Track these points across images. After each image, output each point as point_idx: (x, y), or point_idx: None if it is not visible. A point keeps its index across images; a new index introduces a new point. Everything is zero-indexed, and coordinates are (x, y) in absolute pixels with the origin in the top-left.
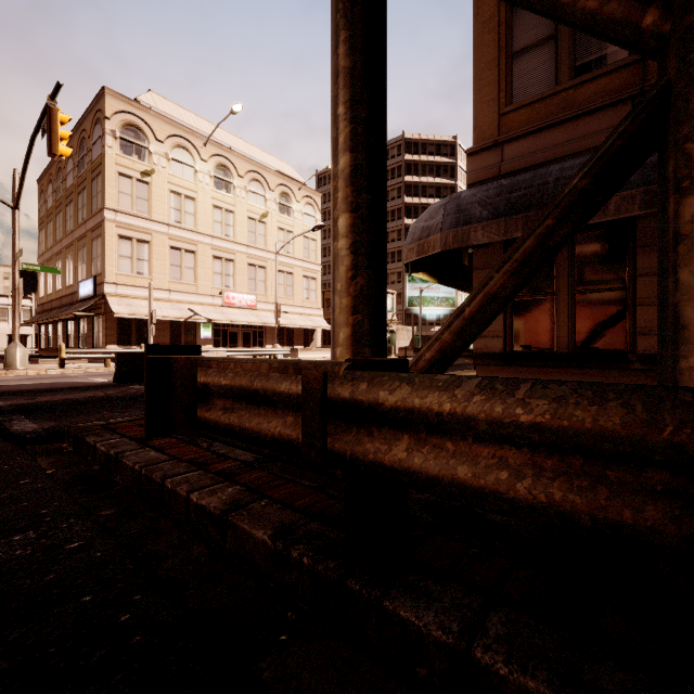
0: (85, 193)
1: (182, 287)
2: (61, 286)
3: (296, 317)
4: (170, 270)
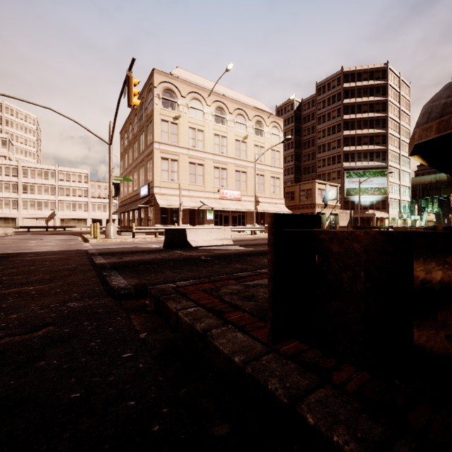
0: (143, 135)
1: (196, 188)
2: (131, 191)
3: (266, 205)
4: (189, 177)
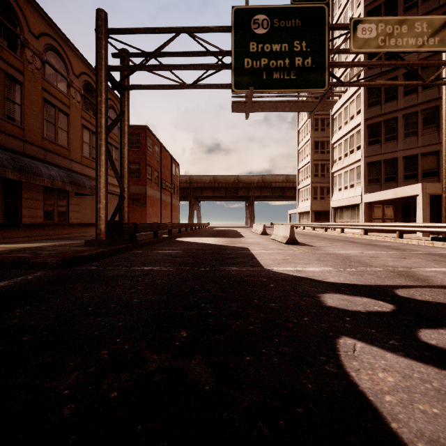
0: None
1: None
2: None
3: None
4: None
